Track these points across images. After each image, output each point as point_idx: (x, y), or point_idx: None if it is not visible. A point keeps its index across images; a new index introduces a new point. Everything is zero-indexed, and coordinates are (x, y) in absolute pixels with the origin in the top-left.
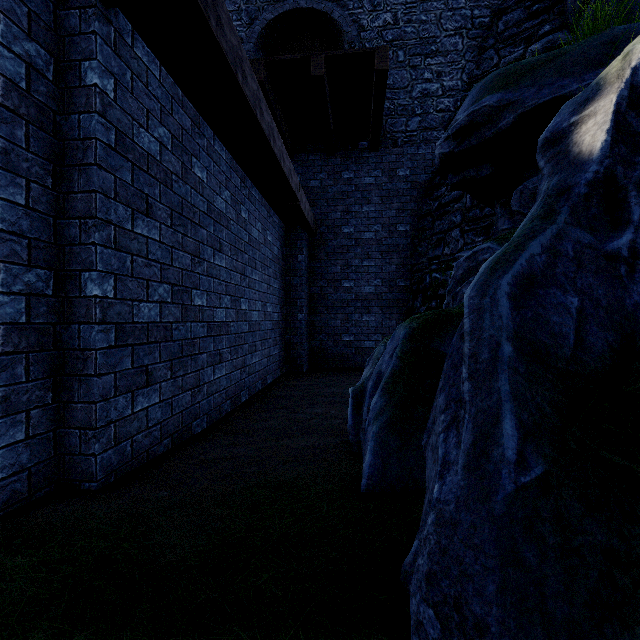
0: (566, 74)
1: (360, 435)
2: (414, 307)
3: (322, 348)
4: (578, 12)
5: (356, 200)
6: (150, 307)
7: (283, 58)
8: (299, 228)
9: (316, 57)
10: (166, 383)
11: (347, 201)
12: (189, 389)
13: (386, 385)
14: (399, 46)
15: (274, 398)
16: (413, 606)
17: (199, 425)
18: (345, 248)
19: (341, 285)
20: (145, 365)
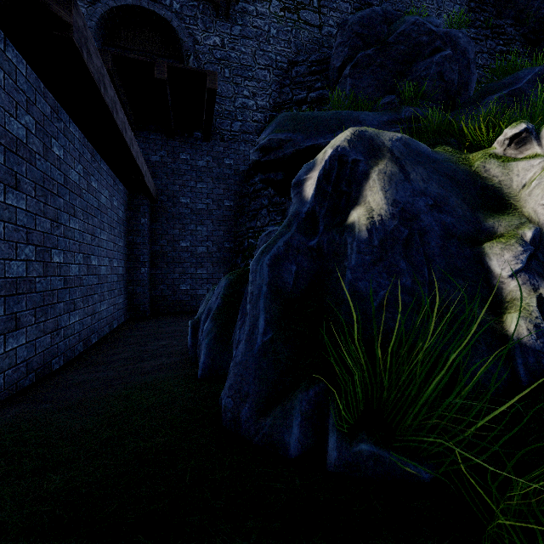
0: (319, 131)
1: (197, 349)
2: (236, 263)
3: (162, 296)
4: (335, 82)
5: (192, 177)
6: (18, 265)
7: (130, 56)
8: (142, 195)
9: (159, 64)
10: (31, 327)
11: (184, 177)
12: (49, 332)
13: (214, 315)
14: (226, 65)
15: (123, 338)
16: (223, 403)
17: (57, 363)
18: (183, 215)
19: (179, 245)
20: (14, 312)
